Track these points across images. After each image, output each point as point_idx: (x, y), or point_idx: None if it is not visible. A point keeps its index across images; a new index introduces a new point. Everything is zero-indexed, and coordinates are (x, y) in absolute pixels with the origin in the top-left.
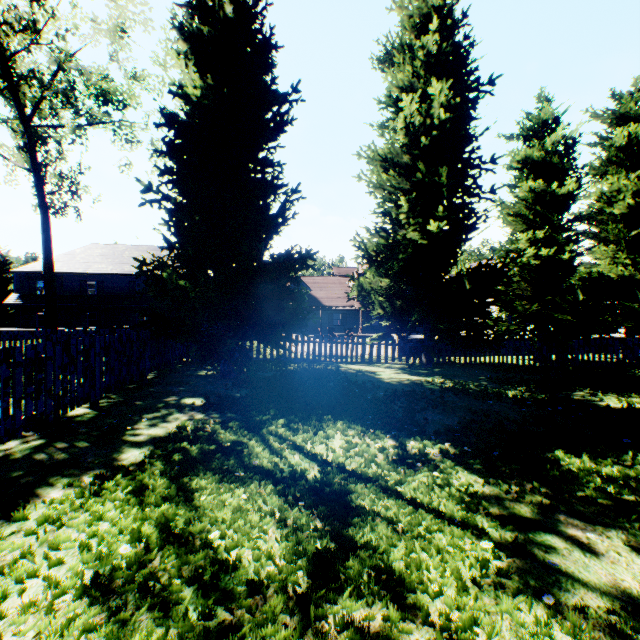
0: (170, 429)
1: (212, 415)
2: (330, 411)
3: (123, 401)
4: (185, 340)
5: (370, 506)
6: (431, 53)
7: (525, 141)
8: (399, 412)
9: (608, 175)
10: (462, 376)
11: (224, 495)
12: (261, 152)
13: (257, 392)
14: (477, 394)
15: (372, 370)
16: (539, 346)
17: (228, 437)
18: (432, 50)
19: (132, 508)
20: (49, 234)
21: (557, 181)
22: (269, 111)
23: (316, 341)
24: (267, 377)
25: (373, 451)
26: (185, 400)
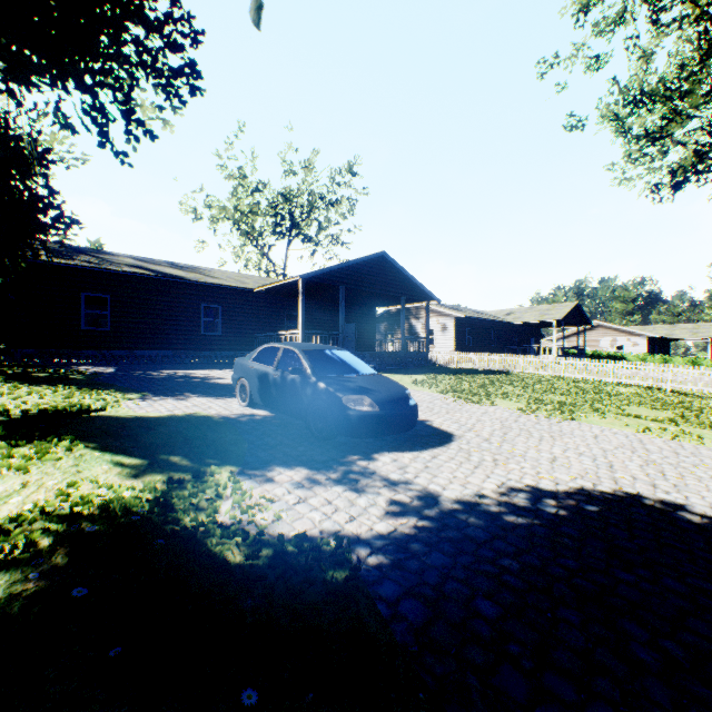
0: None
1: None
2: None
3: None
4: None
5: None
6: None
7: None
8: None
9: None
10: None
11: None
12: None
13: None
14: None
15: None
16: None
17: None
18: None
19: None
20: None
21: None
22: None
23: None
24: None
25: None
26: None
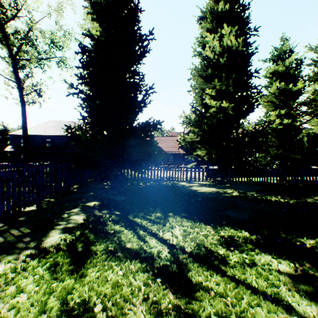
0: (79, 221)
1: (104, 212)
2: (172, 210)
3: (56, 203)
4: (92, 169)
5: (205, 281)
6: (224, 13)
7: (273, 62)
8: (211, 210)
9: (317, 81)
10: (242, 189)
11: (107, 272)
12: (132, 66)
13: (130, 198)
14: (253, 199)
15: (192, 185)
16: (282, 172)
17: (112, 227)
18: (225, 12)
19: (44, 283)
20: (25, 115)
21: (292, 83)
22: (137, 44)
23: (161, 169)
24: (136, 189)
25: (201, 237)
26: (90, 202)
